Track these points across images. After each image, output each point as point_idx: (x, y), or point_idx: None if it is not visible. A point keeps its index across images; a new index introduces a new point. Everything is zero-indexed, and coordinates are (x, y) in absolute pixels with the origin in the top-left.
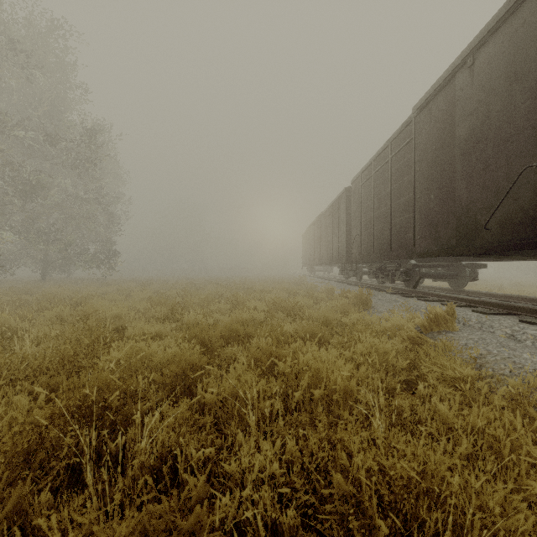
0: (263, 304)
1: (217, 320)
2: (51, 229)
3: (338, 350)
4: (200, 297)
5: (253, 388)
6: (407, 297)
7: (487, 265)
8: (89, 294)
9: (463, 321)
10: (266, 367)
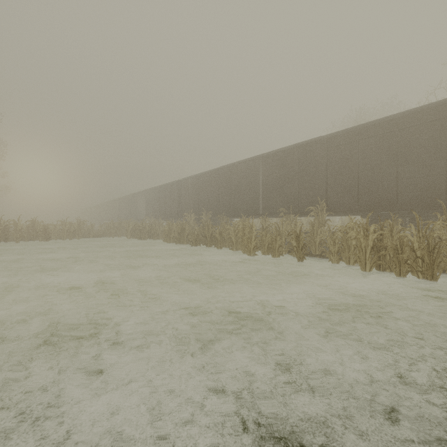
0: None
1: None
2: None
3: None
4: None
5: None
6: None
7: None
8: None
9: None
10: None
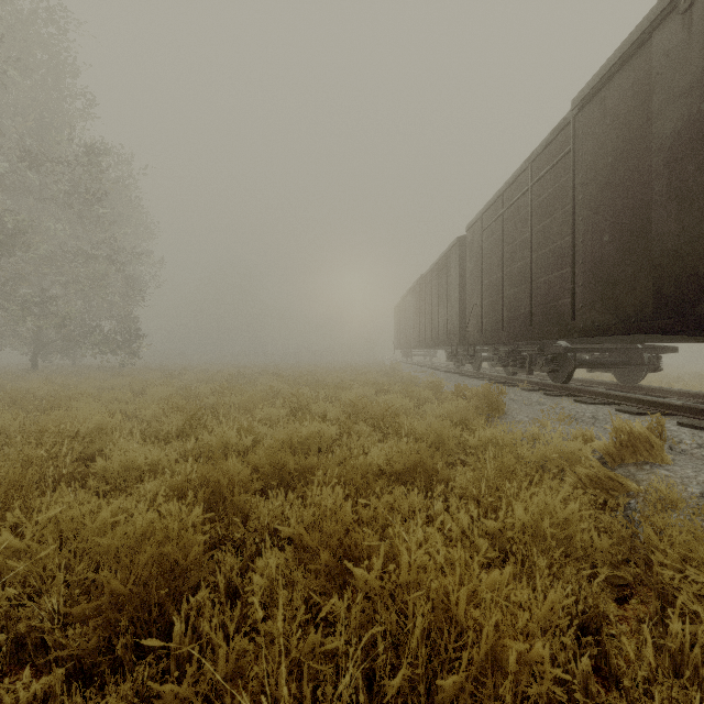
0: (337, 410)
1: (263, 437)
2: (46, 298)
3: (472, 513)
4: (245, 396)
5: (282, 684)
6: (555, 397)
7: (677, 348)
8: (75, 391)
9: (669, 443)
10: (328, 571)
